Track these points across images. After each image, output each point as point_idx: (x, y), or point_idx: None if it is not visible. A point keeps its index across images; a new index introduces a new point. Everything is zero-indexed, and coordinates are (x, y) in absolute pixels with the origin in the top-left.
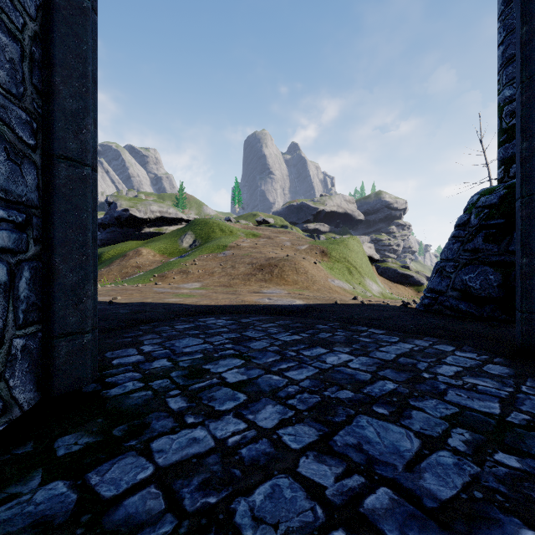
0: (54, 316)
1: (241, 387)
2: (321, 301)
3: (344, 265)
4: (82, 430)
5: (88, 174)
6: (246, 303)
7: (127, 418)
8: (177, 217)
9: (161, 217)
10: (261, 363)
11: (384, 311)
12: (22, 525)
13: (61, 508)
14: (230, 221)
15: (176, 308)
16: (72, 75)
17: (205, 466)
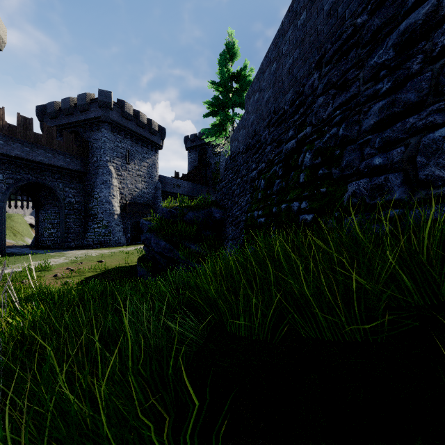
0: None
1: None
2: None
3: (11, 231)
4: None
5: None
6: None
7: None
8: None
9: None
10: None
11: (20, 246)
12: None
13: None
14: None
15: None
16: None
17: None
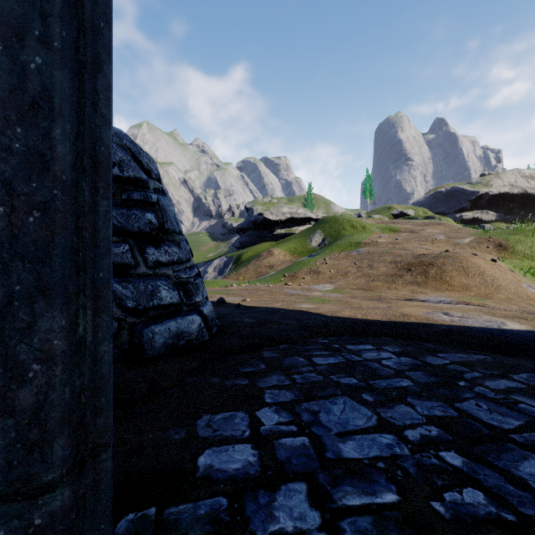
0: None
1: None
2: None
3: None
4: None
5: None
6: (411, 319)
7: None
8: (306, 217)
9: (291, 218)
10: None
11: None
12: None
13: None
14: (360, 217)
15: (311, 319)
16: None
17: None
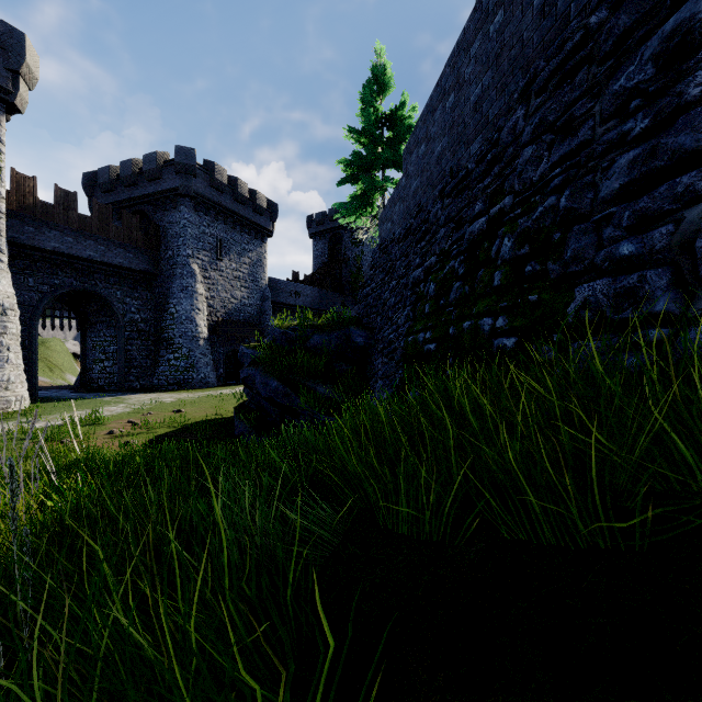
0: None
1: None
2: None
3: (46, 364)
4: None
5: None
6: None
7: None
8: None
9: None
10: None
11: (59, 386)
12: None
13: None
14: None
15: None
16: None
17: None
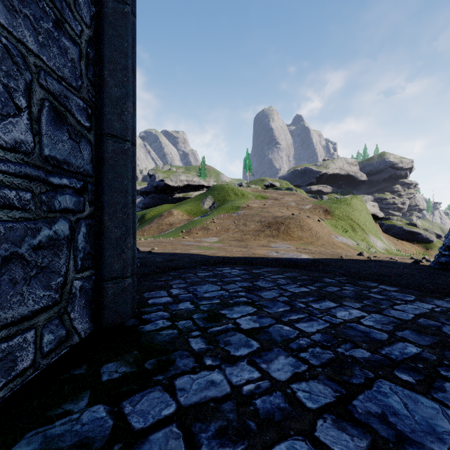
0: (104, 263)
1: (253, 334)
2: (326, 256)
3: (347, 222)
4: (121, 360)
5: (128, 148)
6: (256, 255)
7: (156, 353)
8: (200, 184)
9: (188, 185)
10: (271, 312)
11: (393, 267)
12: (70, 442)
13: (100, 432)
14: (242, 186)
15: (199, 258)
16: (116, 68)
17: (221, 412)
